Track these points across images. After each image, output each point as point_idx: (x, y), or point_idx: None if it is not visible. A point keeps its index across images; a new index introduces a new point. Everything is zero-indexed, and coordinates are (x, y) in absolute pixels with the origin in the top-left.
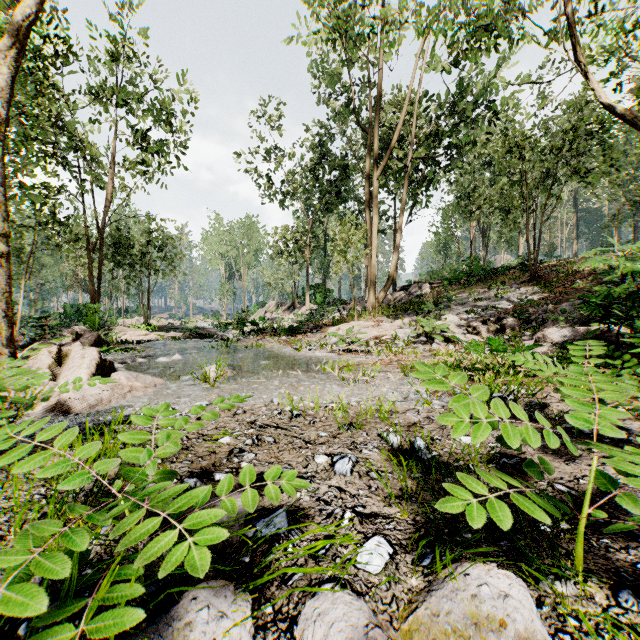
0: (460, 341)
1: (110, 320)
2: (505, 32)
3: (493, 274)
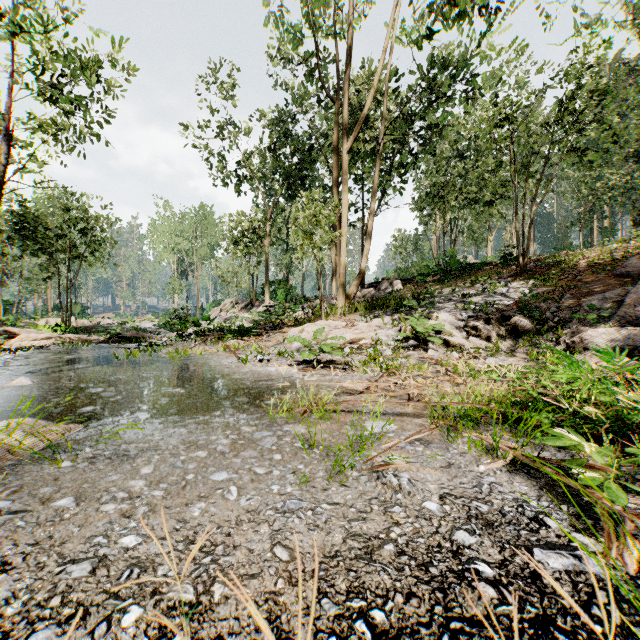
0: (463, 346)
1: None
2: None
3: (469, 270)
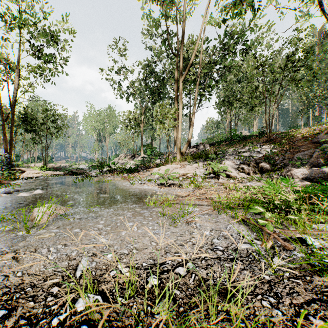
0: (236, 177)
1: (14, 164)
2: (253, 2)
3: (243, 139)
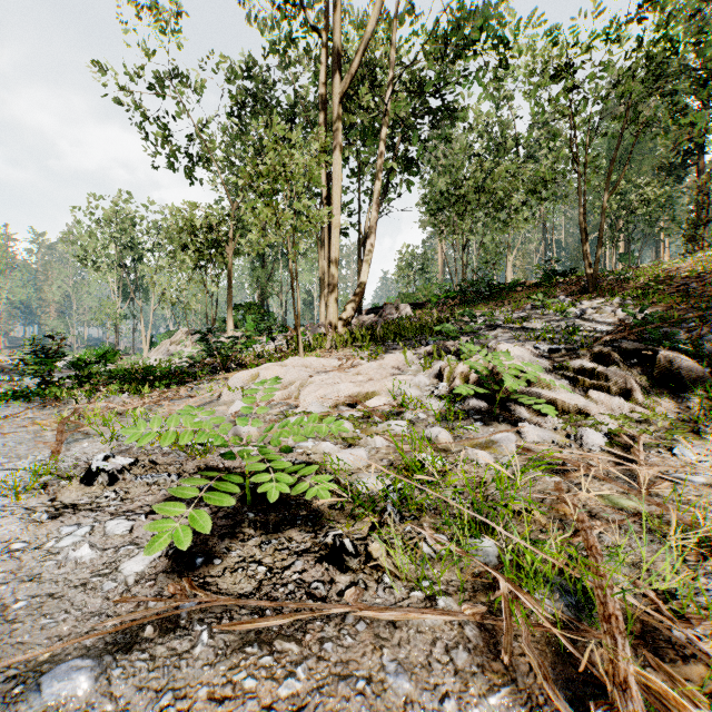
0: (585, 412)
1: None
2: None
3: (496, 291)
